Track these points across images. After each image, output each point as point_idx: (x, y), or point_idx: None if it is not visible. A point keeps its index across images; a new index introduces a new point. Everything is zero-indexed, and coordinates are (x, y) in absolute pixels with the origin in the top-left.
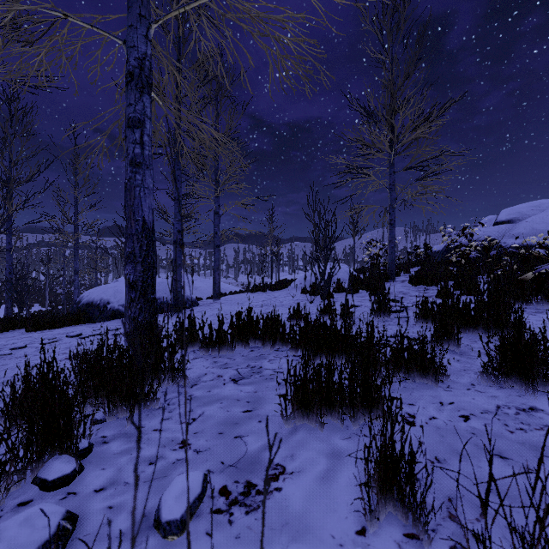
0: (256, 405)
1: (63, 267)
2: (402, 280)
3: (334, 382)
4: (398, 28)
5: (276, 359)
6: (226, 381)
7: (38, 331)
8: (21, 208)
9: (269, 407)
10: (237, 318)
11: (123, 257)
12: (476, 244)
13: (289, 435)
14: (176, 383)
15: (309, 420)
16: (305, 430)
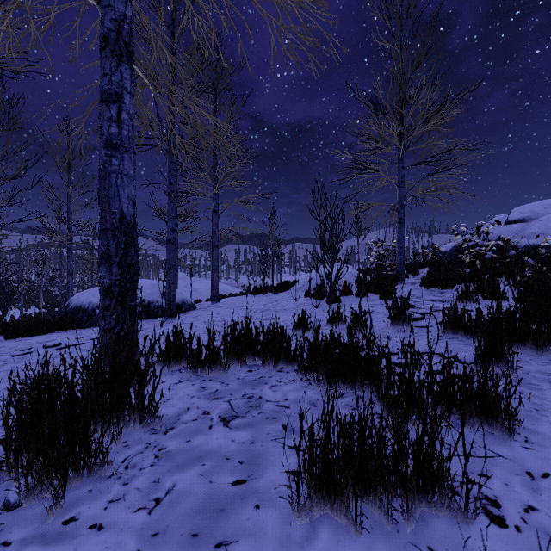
0: (253, 469)
1: (60, 268)
2: (412, 283)
3: (370, 445)
4: (407, 14)
5: (280, 385)
6: (213, 421)
7: (18, 338)
8: (5, 206)
9: (272, 475)
10: (232, 330)
11: None
12: (493, 244)
13: (304, 543)
14: (145, 425)
15: (334, 511)
16: (329, 530)
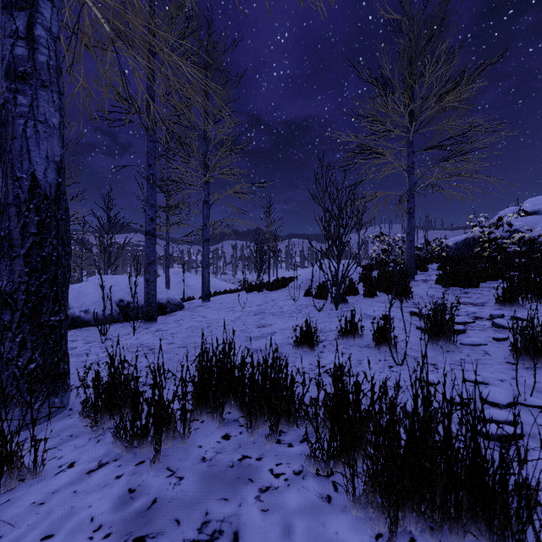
0: None
1: None
2: (423, 280)
3: None
4: None
5: (276, 489)
6: None
7: None
8: None
9: None
10: (199, 364)
11: (103, 253)
12: (521, 236)
13: None
14: None
15: None
16: None
